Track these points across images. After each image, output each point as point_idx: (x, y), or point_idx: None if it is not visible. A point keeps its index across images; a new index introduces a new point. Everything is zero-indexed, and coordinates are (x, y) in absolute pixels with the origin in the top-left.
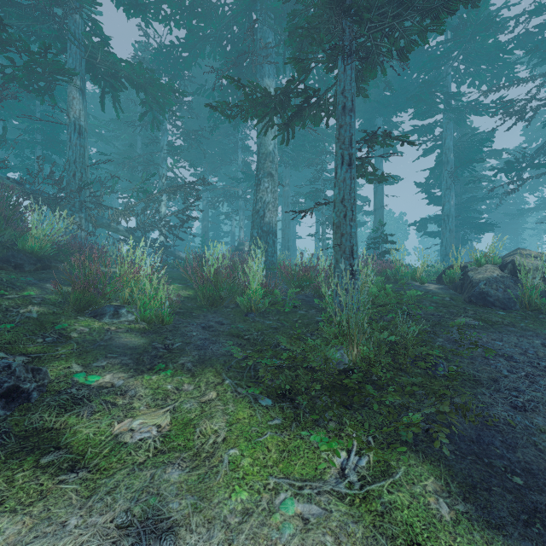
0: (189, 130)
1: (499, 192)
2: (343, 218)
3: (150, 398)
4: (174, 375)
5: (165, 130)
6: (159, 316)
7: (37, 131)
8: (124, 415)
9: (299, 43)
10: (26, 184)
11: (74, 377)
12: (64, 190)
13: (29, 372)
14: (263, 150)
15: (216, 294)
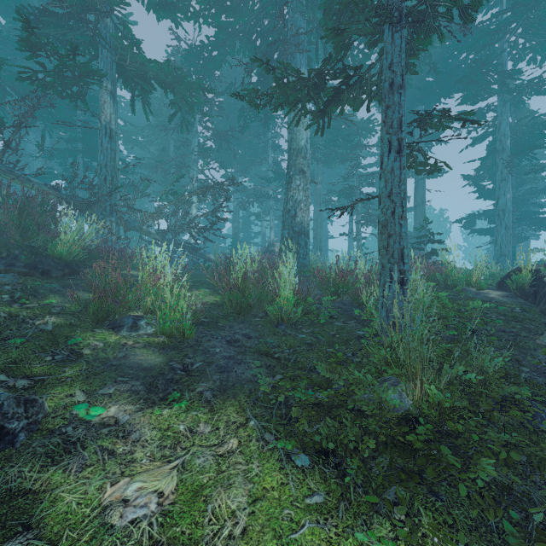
0: (219, 131)
1: None
2: (390, 216)
3: (156, 445)
4: (189, 409)
5: (195, 132)
6: (180, 329)
7: (78, 140)
8: (120, 472)
9: (336, 22)
10: (62, 190)
11: (74, 410)
12: (96, 195)
13: (21, 405)
14: (294, 146)
15: (243, 302)
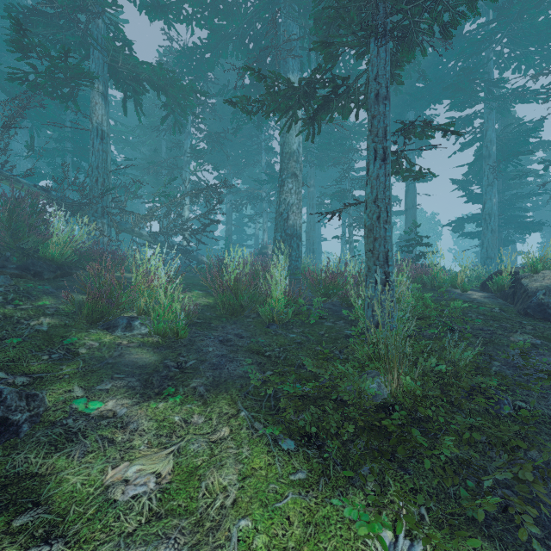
0: (212, 133)
1: (546, 187)
2: (376, 220)
3: (153, 434)
4: (183, 403)
5: (188, 134)
6: (173, 329)
7: (67, 140)
8: (120, 458)
9: (326, 31)
10: (52, 191)
11: (73, 404)
12: (87, 196)
13: (23, 399)
14: (286, 149)
15: (236, 303)
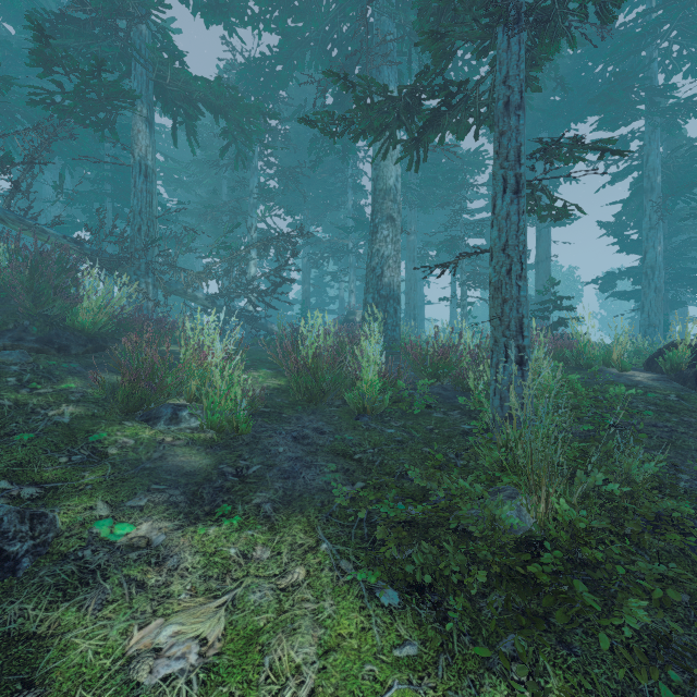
0: (285, 168)
1: None
2: (506, 275)
3: (199, 575)
4: (243, 528)
5: (254, 170)
6: (232, 422)
7: (106, 180)
8: (151, 611)
9: (434, 24)
10: (85, 244)
11: (94, 527)
12: (128, 249)
13: (25, 521)
14: (380, 185)
15: (314, 387)
